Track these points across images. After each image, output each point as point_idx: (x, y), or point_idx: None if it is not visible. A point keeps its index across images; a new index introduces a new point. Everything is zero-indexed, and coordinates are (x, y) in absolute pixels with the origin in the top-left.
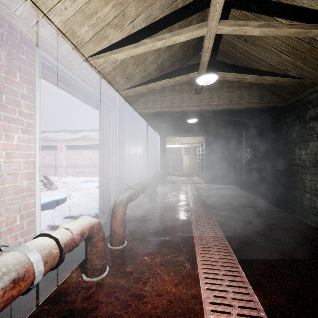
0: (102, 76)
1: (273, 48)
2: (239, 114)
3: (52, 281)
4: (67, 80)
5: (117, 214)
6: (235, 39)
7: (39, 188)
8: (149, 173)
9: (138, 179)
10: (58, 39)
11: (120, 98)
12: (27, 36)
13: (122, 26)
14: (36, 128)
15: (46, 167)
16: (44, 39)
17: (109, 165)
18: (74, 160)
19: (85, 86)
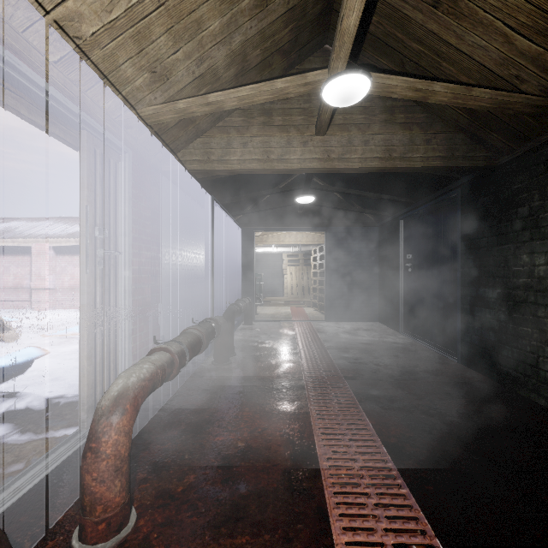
0: (73, 47)
1: (497, 20)
2: (394, 187)
3: None
4: None
5: (102, 441)
6: (410, 3)
7: None
8: (221, 302)
9: (195, 317)
10: None
11: (144, 130)
12: None
13: None
14: None
15: (11, 291)
16: None
17: (114, 289)
18: (72, 277)
19: (14, 64)
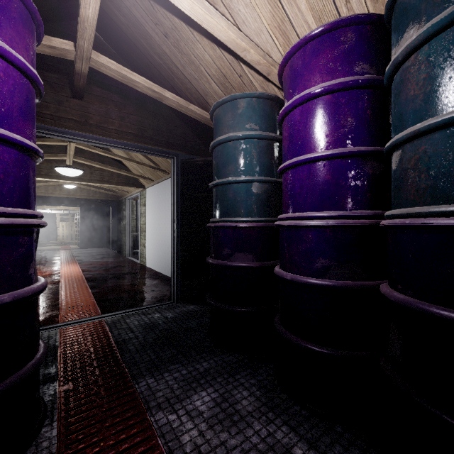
0: None
1: None
2: None
3: None
4: None
5: None
6: None
7: None
8: None
9: None
10: None
11: None
12: None
13: None
14: None
15: None
16: None
17: None
18: None
19: None
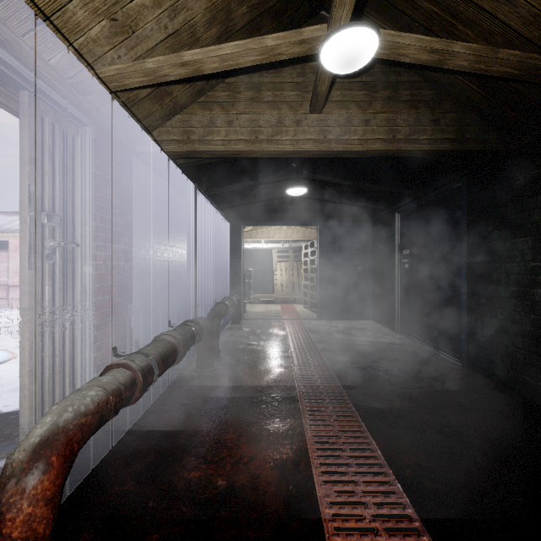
0: None
1: None
2: (391, 178)
3: None
4: None
5: (6, 518)
6: None
7: None
8: (207, 300)
9: (177, 317)
10: None
11: (108, 98)
12: None
13: None
14: None
15: None
16: None
17: (70, 288)
18: None
19: None
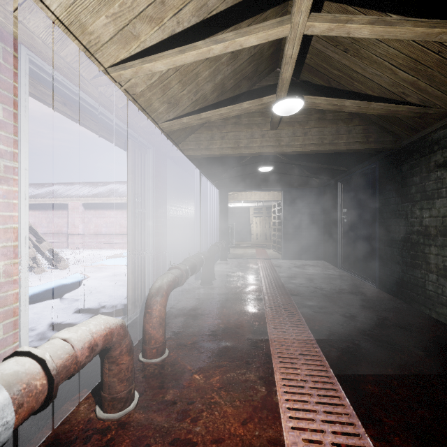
0: (131, 99)
1: (384, 61)
2: (332, 159)
3: (47, 420)
4: (75, 102)
5: (153, 308)
6: (330, 49)
7: (25, 270)
8: (204, 244)
9: (187, 253)
10: (59, 35)
11: (160, 134)
12: (4, 27)
13: (161, 19)
14: (20, 176)
15: (54, 236)
16: (34, 34)
17: (143, 233)
18: (95, 226)
19: (104, 113)
